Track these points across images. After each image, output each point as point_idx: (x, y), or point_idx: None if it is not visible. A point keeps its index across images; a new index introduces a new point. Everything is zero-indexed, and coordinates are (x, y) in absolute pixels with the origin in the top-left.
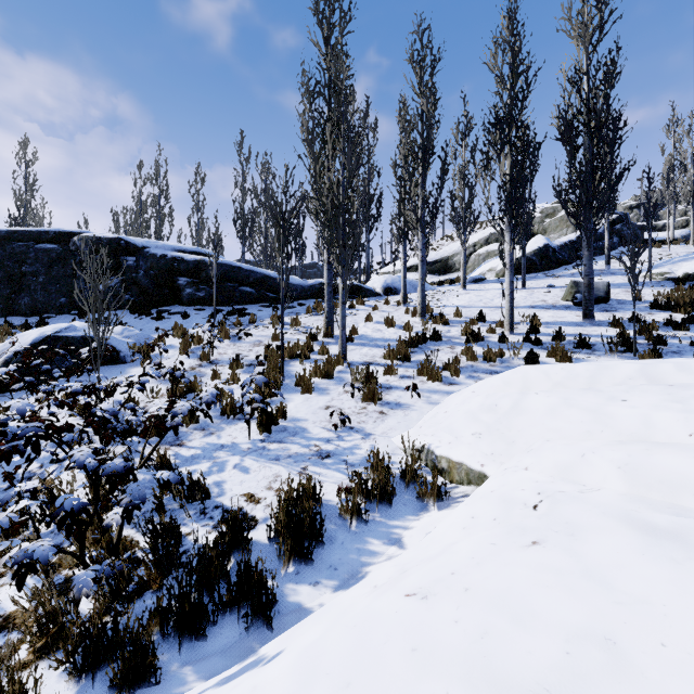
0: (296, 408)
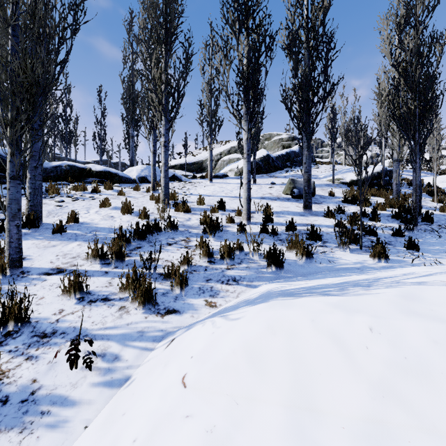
0: None
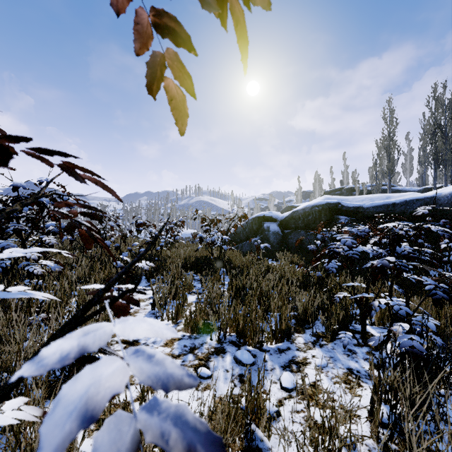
0: None
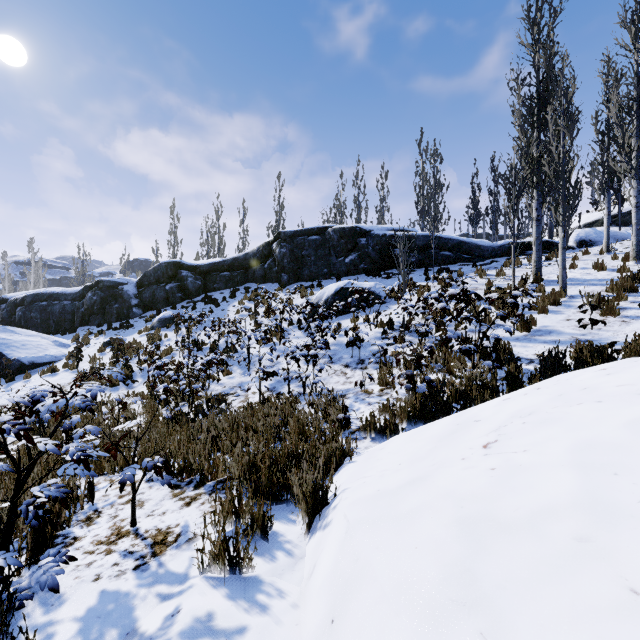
0: (539, 321)
